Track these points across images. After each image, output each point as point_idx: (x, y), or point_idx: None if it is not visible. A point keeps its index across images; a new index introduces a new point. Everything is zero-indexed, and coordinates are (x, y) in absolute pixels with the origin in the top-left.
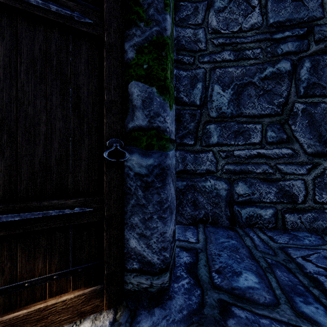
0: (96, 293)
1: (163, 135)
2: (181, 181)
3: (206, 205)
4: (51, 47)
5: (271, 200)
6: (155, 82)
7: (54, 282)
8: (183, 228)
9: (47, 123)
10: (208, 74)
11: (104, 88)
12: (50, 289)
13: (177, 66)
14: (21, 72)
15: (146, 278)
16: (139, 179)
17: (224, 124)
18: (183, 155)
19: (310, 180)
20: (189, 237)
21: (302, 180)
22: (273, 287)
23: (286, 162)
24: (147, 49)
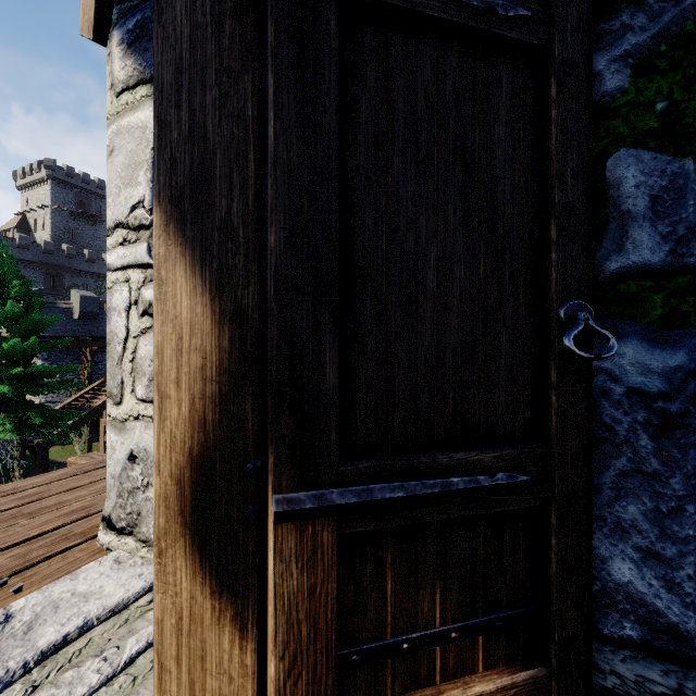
0: (536, 686)
1: None
2: None
3: None
4: (444, 90)
5: None
6: (691, 145)
7: (451, 647)
8: None
9: (437, 269)
10: None
11: (552, 174)
12: (443, 661)
13: None
14: (394, 155)
15: (663, 670)
16: (642, 406)
17: None
18: None
19: None
20: None
21: None
22: None
23: None
24: (666, 60)
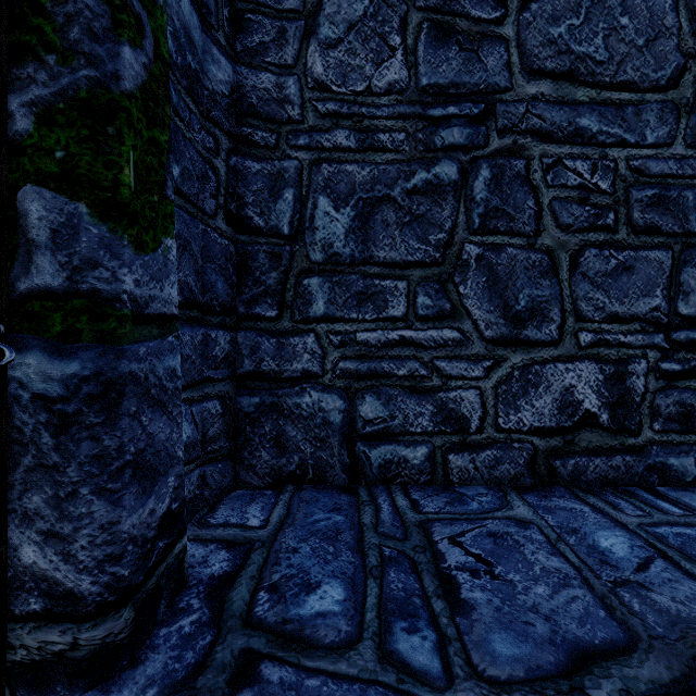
0: None
1: (109, 309)
2: (248, 395)
3: (303, 445)
4: None
5: (424, 429)
6: (84, 192)
7: None
8: (248, 497)
9: None
10: (307, 172)
11: None
12: None
13: (239, 150)
14: None
15: (62, 631)
16: (45, 408)
17: (338, 277)
18: (252, 340)
19: (490, 389)
20: (251, 516)
21: (477, 388)
22: (365, 608)
23: (450, 355)
24: (64, 117)
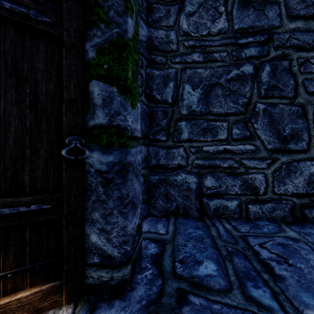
0: (54, 289)
1: (124, 133)
2: (153, 175)
3: (178, 198)
4: (5, 44)
5: (236, 192)
6: (115, 82)
7: (9, 281)
8: (155, 220)
9: (0, 120)
10: (179, 74)
11: (63, 86)
12: (4, 288)
13: (150, 65)
14: None
15: (106, 272)
16: (100, 176)
17: (194, 121)
18: (155, 150)
19: (270, 174)
20: (159, 229)
21: (263, 173)
22: (229, 274)
23: (249, 157)
24: (107, 50)
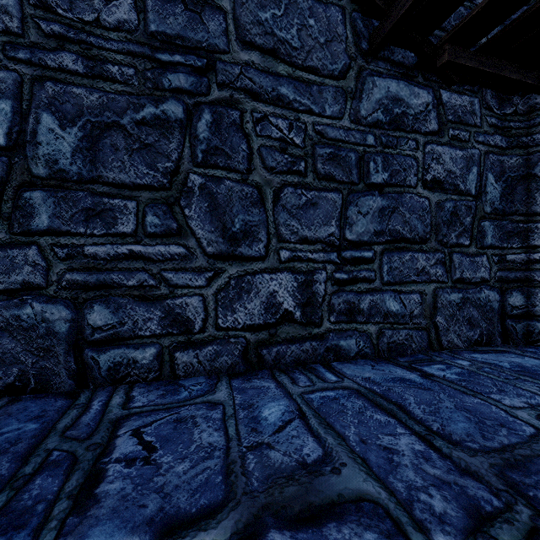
0: None
1: None
2: None
3: (23, 356)
4: None
5: (152, 332)
6: None
7: None
8: None
9: None
10: (28, 87)
11: None
12: None
13: None
14: None
15: None
16: None
17: (64, 193)
18: None
19: (211, 296)
20: None
21: (201, 295)
22: None
23: (177, 267)
24: None
